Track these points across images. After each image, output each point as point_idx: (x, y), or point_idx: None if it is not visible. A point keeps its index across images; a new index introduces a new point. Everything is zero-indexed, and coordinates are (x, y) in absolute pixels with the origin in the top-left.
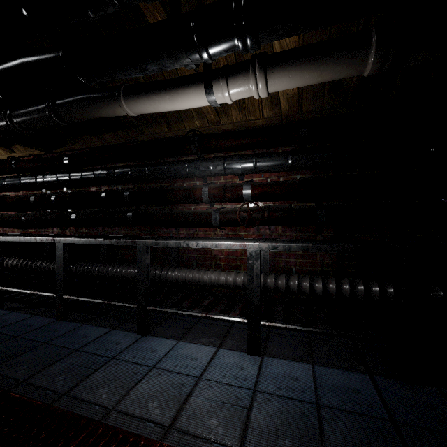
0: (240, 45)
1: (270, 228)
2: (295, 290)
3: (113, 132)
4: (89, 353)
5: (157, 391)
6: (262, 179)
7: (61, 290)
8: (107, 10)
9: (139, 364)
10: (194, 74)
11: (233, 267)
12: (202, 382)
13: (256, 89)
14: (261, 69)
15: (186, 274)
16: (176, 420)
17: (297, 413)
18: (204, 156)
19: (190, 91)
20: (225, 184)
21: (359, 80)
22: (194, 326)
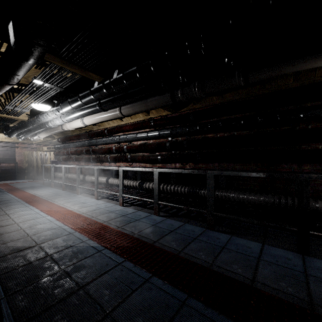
0: None
1: None
2: None
3: (234, 91)
4: (274, 263)
5: None
6: None
7: (211, 208)
8: None
9: None
10: None
11: None
12: None
13: None
14: None
15: None
16: None
17: None
18: None
19: None
20: None
21: None
22: None
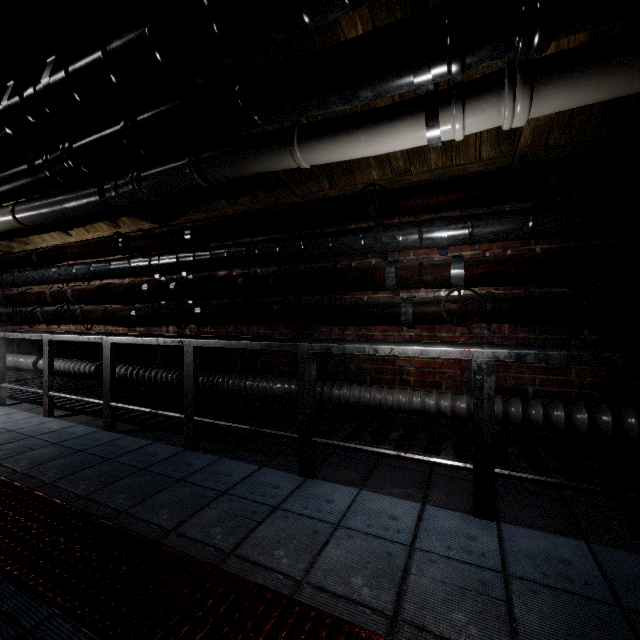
0: (522, 45)
1: (490, 326)
2: (538, 423)
3: (251, 194)
4: (242, 497)
5: (356, 561)
6: (477, 253)
7: (191, 410)
8: (330, 15)
9: (316, 519)
10: (407, 100)
11: (429, 384)
12: (418, 553)
13: (512, 114)
14: (526, 83)
15: (359, 392)
16: (400, 608)
17: (591, 617)
18: (384, 221)
19: (400, 126)
20: (417, 261)
21: None
22: (375, 469)
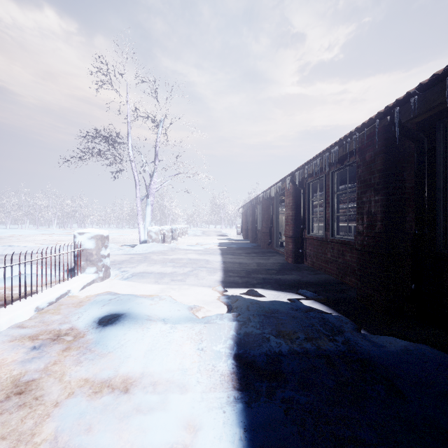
0: None
1: None
2: None
3: None
4: None
5: None
6: None
7: None
8: None
9: None
10: None
11: None
12: None
13: None
14: None
15: None
16: None
17: None
18: None
19: None
20: None
21: None
22: None
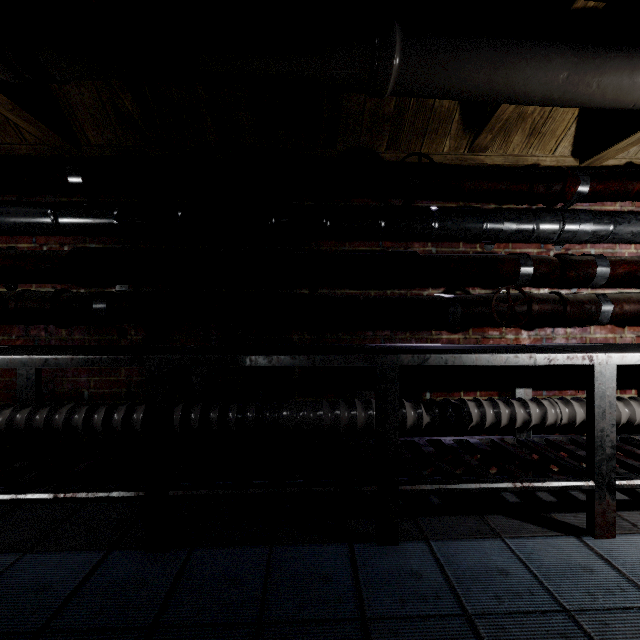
0: None
1: (48, 327)
2: (61, 429)
3: None
4: None
5: None
6: (35, 247)
7: None
8: None
9: None
10: None
11: None
12: None
13: None
14: None
15: None
16: None
17: None
18: None
19: None
20: None
21: (137, 106)
22: None
